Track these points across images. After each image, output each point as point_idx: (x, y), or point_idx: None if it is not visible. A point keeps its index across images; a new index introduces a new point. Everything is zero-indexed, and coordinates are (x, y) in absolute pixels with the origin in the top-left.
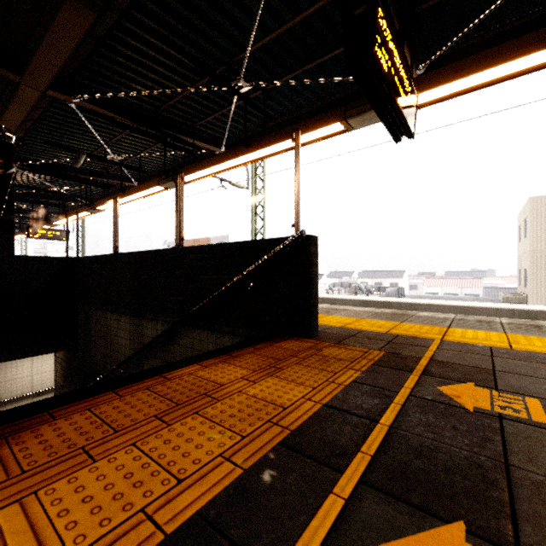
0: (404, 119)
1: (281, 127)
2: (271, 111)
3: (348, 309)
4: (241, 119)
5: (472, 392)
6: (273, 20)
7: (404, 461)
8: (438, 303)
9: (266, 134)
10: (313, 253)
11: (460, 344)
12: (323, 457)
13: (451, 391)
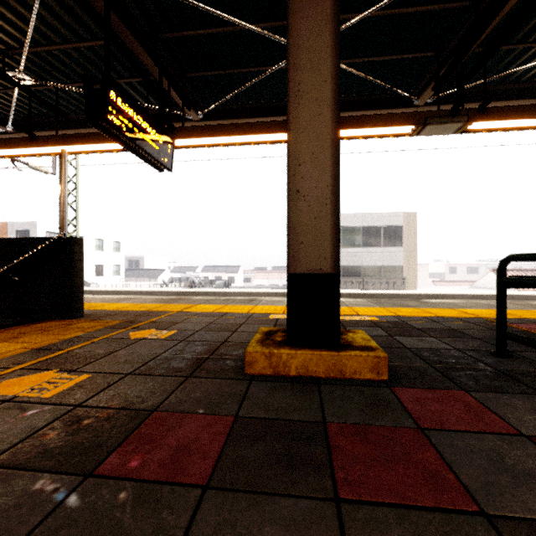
0: (156, 159)
1: (86, 124)
2: (72, 106)
3: (142, 298)
4: (34, 104)
5: (147, 332)
6: (55, 35)
7: (58, 359)
8: (233, 291)
9: (68, 126)
10: (77, 252)
11: (186, 312)
12: (5, 366)
13: (135, 333)
